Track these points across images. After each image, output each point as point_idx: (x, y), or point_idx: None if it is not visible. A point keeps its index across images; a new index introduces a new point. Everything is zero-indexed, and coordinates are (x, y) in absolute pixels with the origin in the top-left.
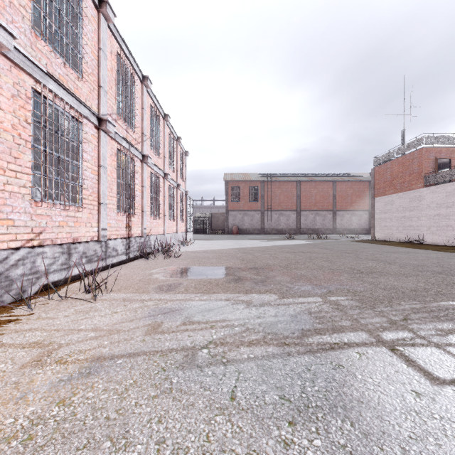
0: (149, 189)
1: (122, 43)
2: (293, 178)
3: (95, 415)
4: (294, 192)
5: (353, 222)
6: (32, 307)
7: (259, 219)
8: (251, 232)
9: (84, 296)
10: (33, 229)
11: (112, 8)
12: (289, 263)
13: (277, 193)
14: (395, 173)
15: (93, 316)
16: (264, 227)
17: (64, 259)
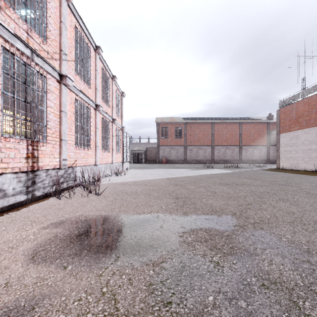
0: (73, 117)
1: None
2: (208, 120)
3: None
4: (210, 131)
5: (255, 154)
6: None
7: (183, 152)
8: (176, 162)
9: None
10: None
11: None
12: (240, 205)
13: (196, 132)
14: (301, 112)
15: None
16: (186, 158)
17: None
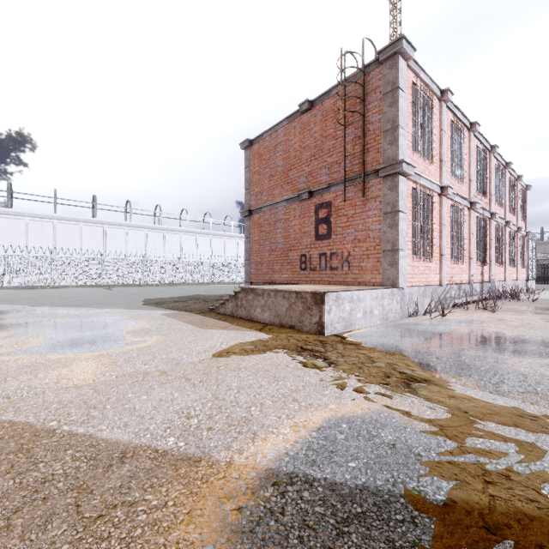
0: (494, 240)
1: (479, 137)
2: None
3: (543, 328)
4: None
5: None
6: (462, 311)
7: None
8: None
9: (483, 311)
10: (450, 275)
11: (478, 124)
12: None
13: None
14: None
15: (504, 316)
16: None
17: (458, 292)
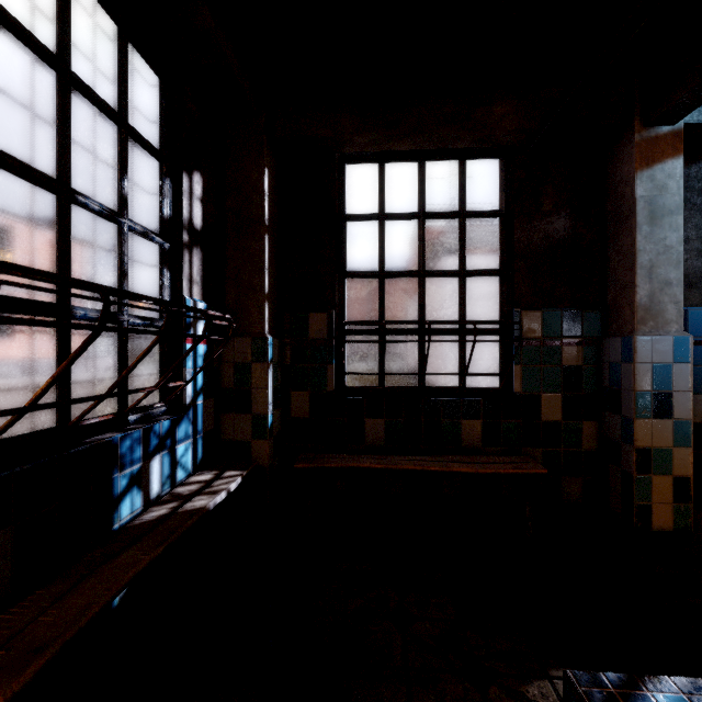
0: None
1: None
2: None
3: None
4: (363, 296)
5: None
6: None
7: None
8: None
9: None
10: None
11: None
12: None
13: None
14: (412, 266)
15: None
16: None
17: None
